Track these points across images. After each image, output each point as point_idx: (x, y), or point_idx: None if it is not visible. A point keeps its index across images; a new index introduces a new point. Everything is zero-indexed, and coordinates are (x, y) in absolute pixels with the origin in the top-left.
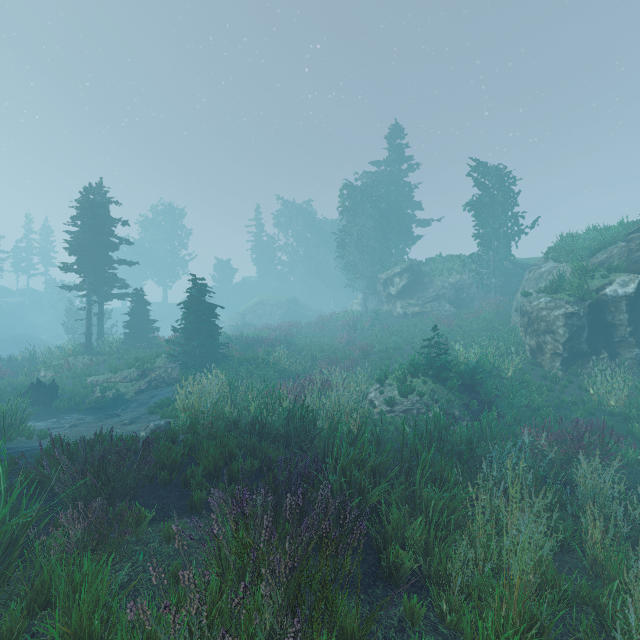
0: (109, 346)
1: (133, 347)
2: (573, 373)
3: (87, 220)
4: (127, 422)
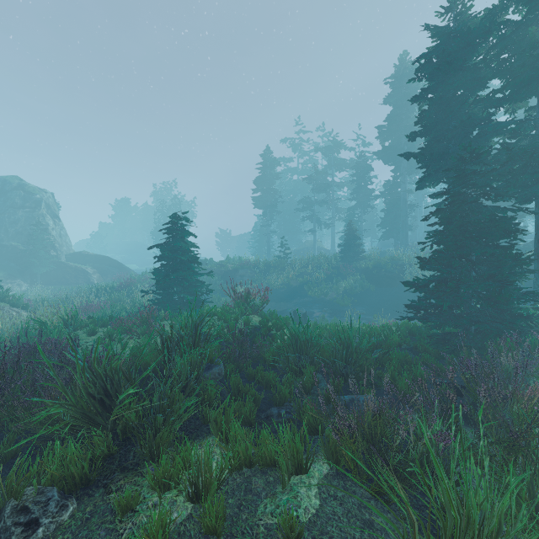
0: None
1: None
2: None
3: None
4: None
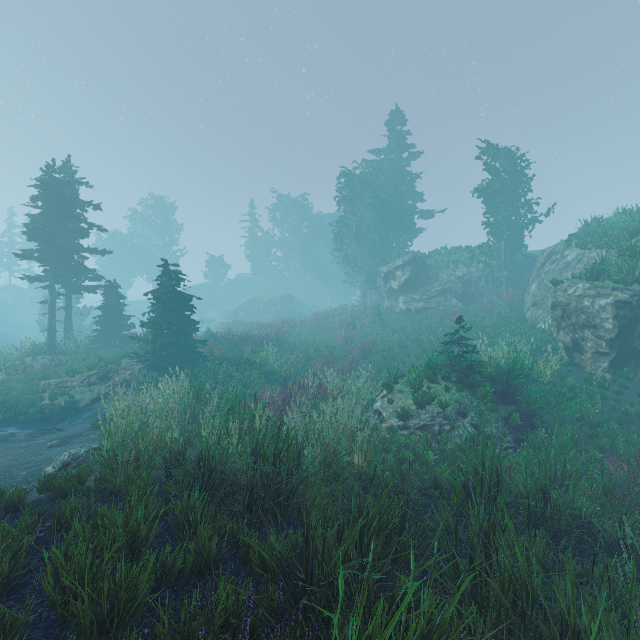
0: (77, 345)
1: (106, 346)
2: (625, 376)
3: (49, 201)
4: (55, 443)
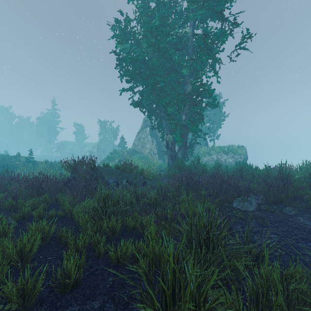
0: None
1: None
2: None
3: None
4: None
